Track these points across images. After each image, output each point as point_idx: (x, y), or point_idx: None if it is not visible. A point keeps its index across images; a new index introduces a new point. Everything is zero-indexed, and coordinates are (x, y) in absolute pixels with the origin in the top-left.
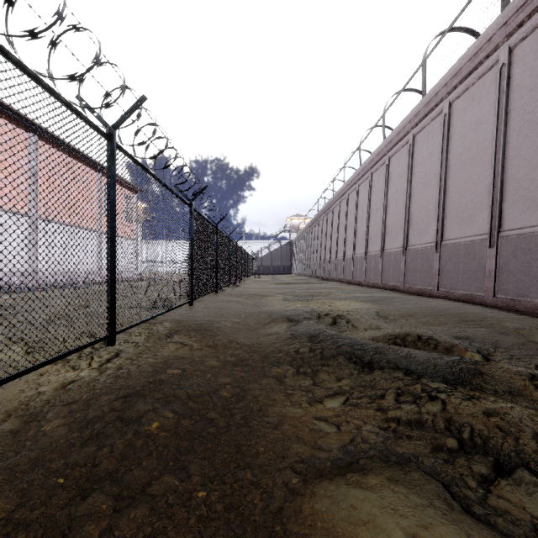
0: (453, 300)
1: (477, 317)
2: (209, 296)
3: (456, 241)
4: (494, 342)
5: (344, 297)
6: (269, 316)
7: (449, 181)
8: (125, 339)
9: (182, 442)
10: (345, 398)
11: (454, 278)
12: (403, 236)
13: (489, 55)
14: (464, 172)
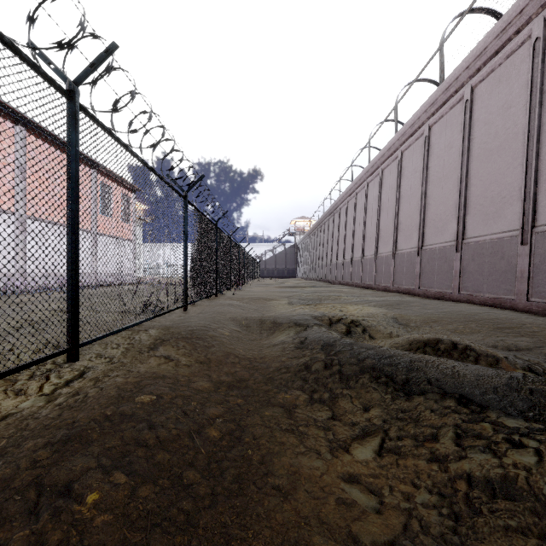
0: (477, 304)
1: (514, 323)
2: (208, 300)
3: (481, 239)
4: (544, 354)
5: (355, 301)
6: (273, 322)
7: (471, 173)
8: (98, 351)
9: (132, 537)
10: (379, 439)
11: (478, 280)
12: (418, 235)
13: (520, 30)
14: (489, 163)
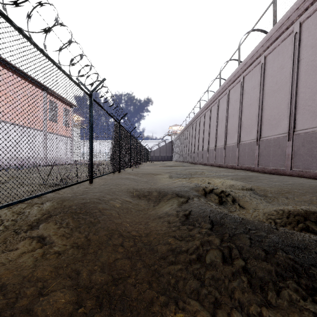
0: (308, 178)
1: None
2: (114, 174)
3: (310, 130)
4: None
5: (215, 175)
6: (159, 194)
7: (300, 84)
8: None
9: None
10: None
11: (308, 160)
12: (257, 131)
13: None
14: (316, 74)
